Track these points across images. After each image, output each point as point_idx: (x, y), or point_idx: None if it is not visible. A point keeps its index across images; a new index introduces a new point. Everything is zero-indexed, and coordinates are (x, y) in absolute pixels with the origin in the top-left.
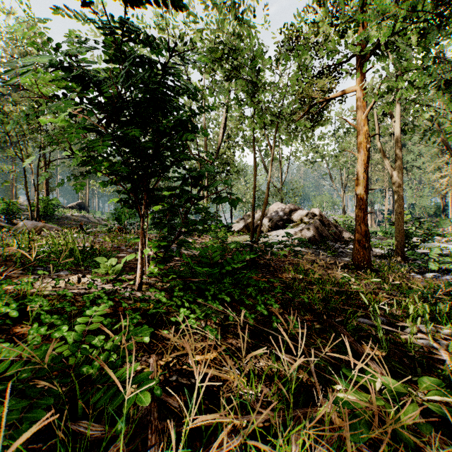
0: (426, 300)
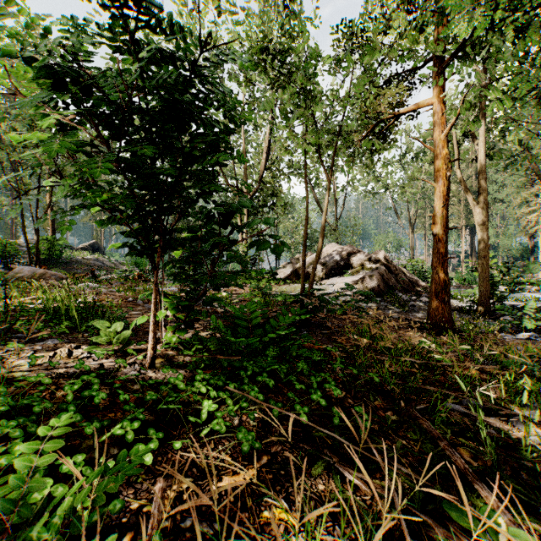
0: (527, 372)
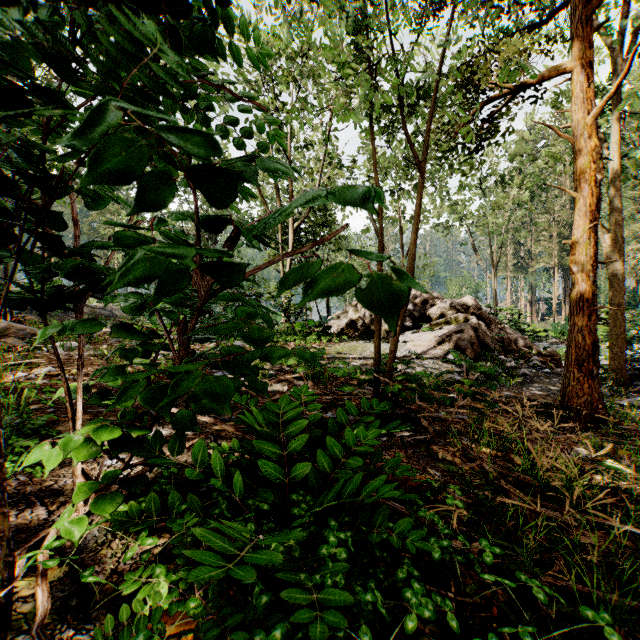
0: None
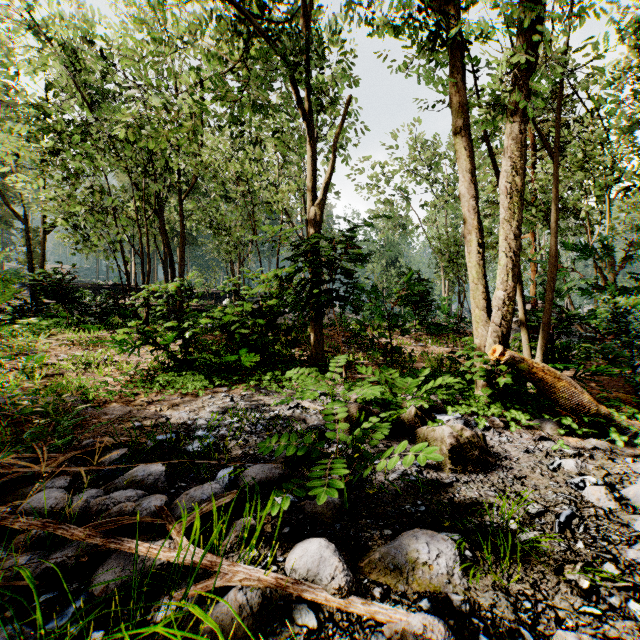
0: None
